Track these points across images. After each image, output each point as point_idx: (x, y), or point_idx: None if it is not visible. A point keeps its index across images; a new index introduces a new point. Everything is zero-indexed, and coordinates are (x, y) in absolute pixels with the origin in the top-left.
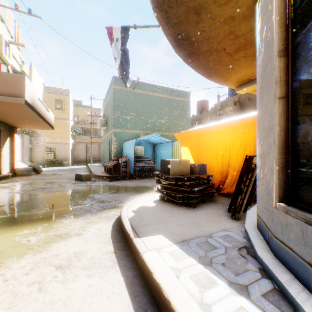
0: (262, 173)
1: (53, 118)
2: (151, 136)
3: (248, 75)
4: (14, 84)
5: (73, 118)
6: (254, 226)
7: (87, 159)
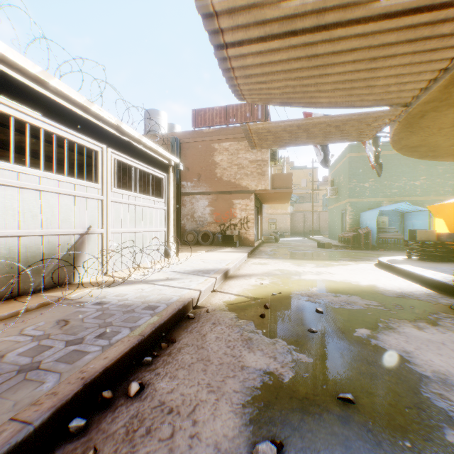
0: None
1: None
2: (398, 206)
3: None
4: (286, 180)
5: None
6: None
7: (305, 230)
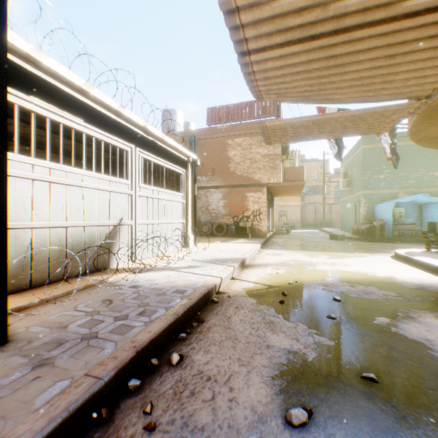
0: None
1: None
2: (415, 197)
3: None
4: (298, 173)
5: None
6: None
7: (316, 222)
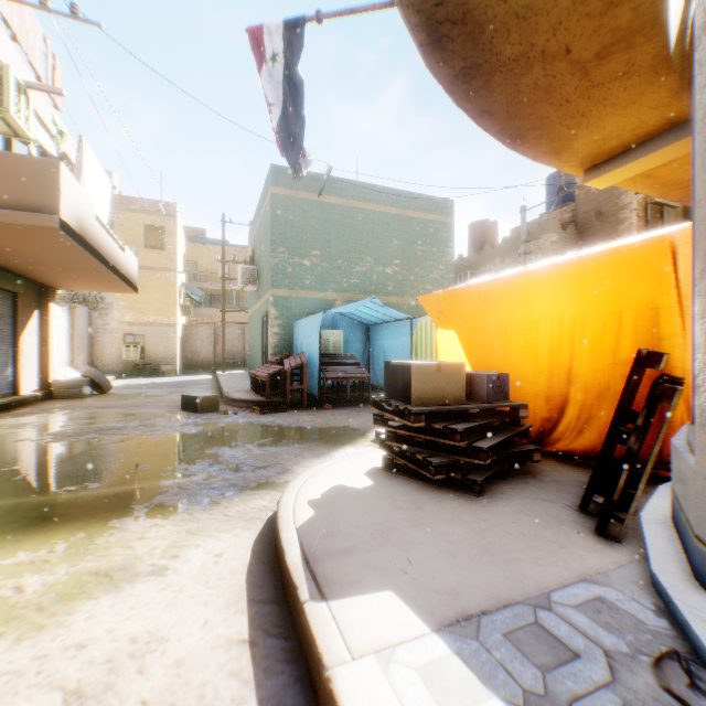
0: None
1: (135, 266)
2: (360, 304)
3: (625, 133)
4: (34, 182)
5: (187, 269)
6: (684, 573)
7: (217, 360)
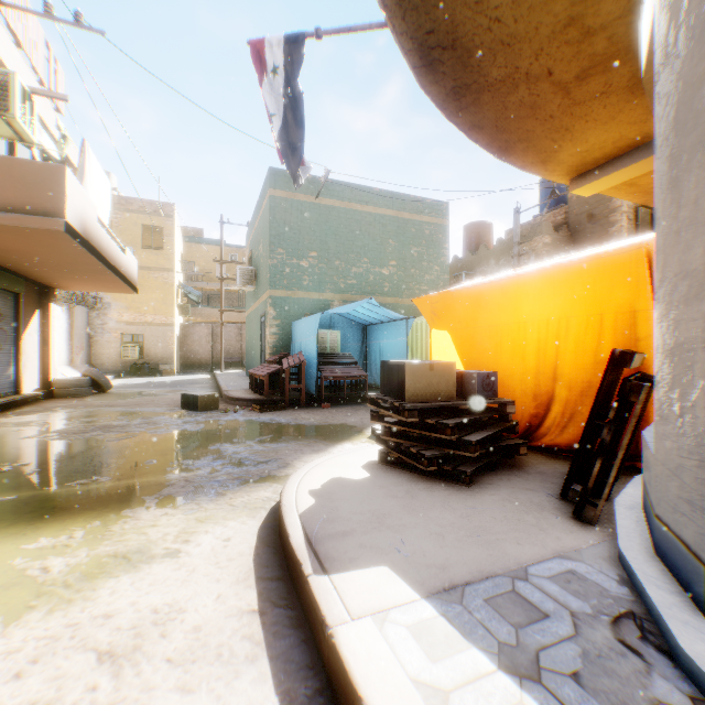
0: (677, 400)
1: (135, 267)
2: (357, 305)
3: (607, 145)
4: (40, 186)
5: (184, 269)
6: (647, 549)
7: (214, 359)
